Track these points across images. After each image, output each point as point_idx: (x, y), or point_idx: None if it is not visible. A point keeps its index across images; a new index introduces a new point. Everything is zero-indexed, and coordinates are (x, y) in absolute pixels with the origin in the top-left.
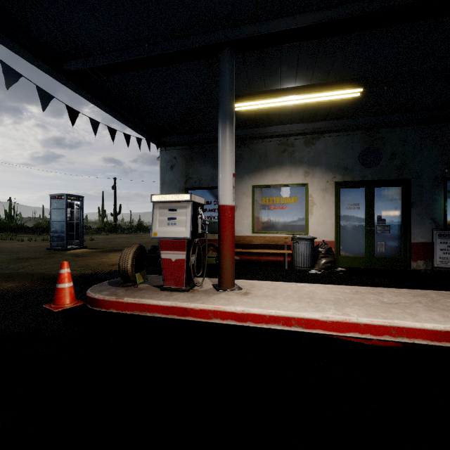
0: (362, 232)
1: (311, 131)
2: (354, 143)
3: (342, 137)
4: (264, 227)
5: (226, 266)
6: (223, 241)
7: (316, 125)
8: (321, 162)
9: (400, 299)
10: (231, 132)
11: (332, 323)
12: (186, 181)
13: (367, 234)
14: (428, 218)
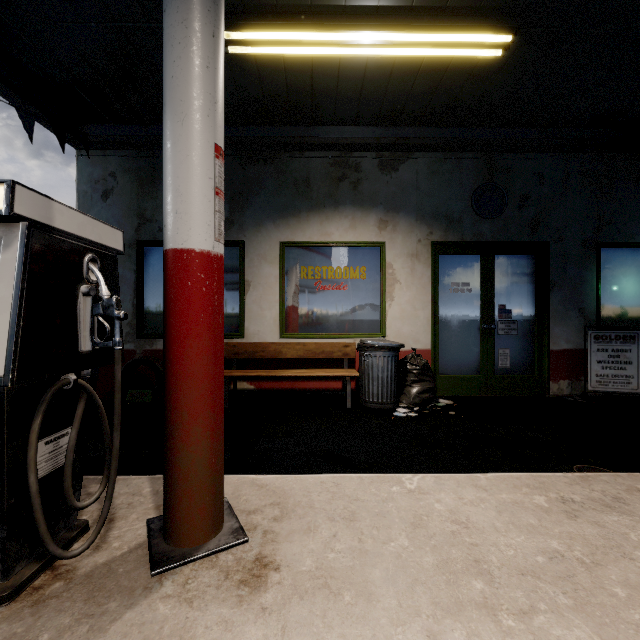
0: (475, 333)
1: (392, 143)
2: (463, 173)
3: (444, 161)
4: (305, 324)
5: (187, 466)
6: (177, 379)
7: (400, 132)
8: (409, 203)
9: None
10: None
11: None
12: (139, 225)
13: (483, 336)
14: (575, 309)
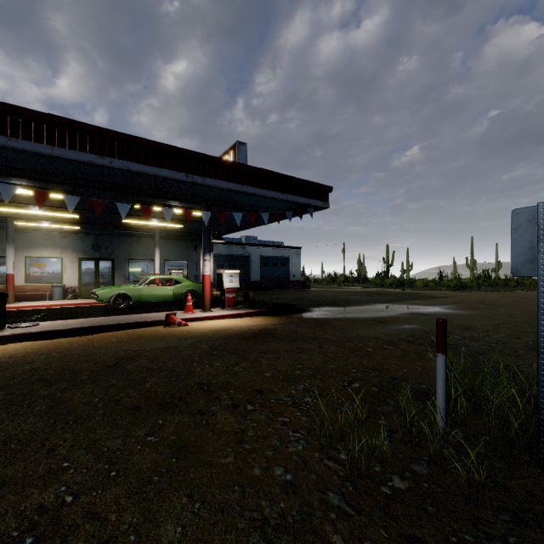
0: (94, 281)
1: (64, 232)
2: (89, 240)
3: (83, 236)
4: (34, 280)
5: (10, 295)
6: (9, 286)
7: (67, 229)
8: (71, 247)
9: (79, 300)
10: (13, 247)
11: (49, 305)
12: None
13: (96, 282)
14: (122, 275)
